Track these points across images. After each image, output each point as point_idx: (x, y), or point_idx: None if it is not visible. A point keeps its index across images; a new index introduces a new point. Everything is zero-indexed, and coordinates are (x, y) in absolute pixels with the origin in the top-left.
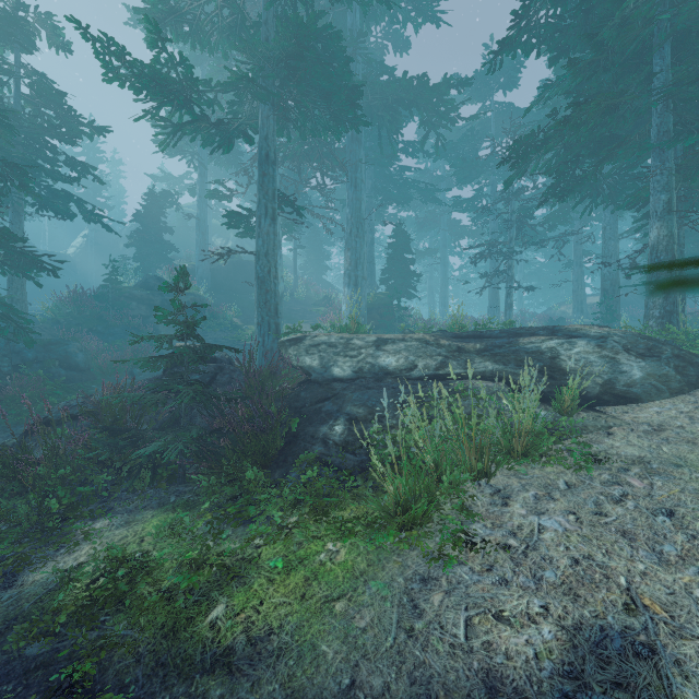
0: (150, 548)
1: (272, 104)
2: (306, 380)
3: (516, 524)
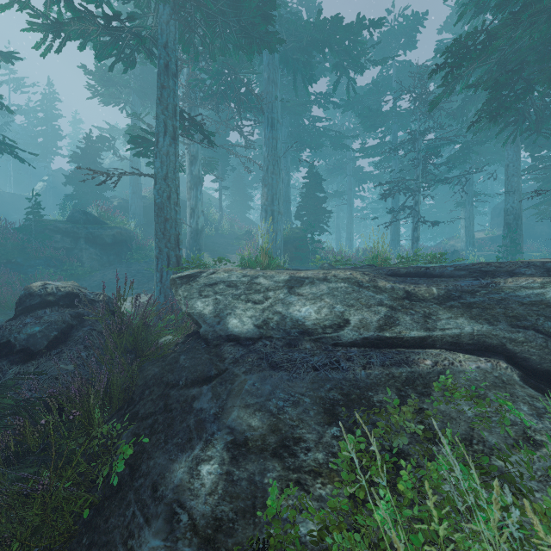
0: None
1: (173, 9)
2: (196, 332)
3: None
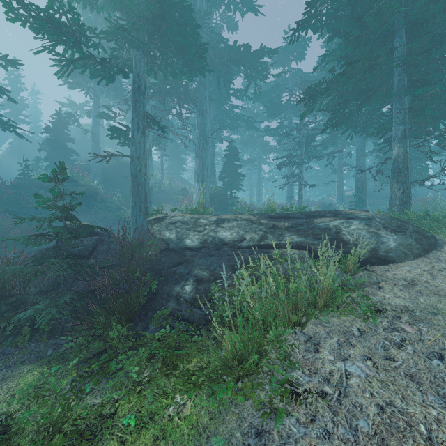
0: (17, 408)
1: (143, 51)
2: (166, 248)
3: (327, 371)
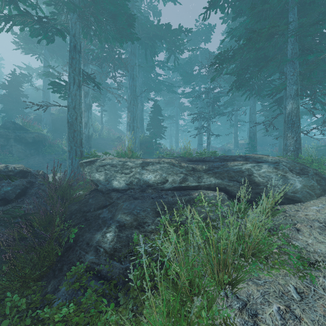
0: None
1: (78, 15)
2: (95, 189)
3: None
